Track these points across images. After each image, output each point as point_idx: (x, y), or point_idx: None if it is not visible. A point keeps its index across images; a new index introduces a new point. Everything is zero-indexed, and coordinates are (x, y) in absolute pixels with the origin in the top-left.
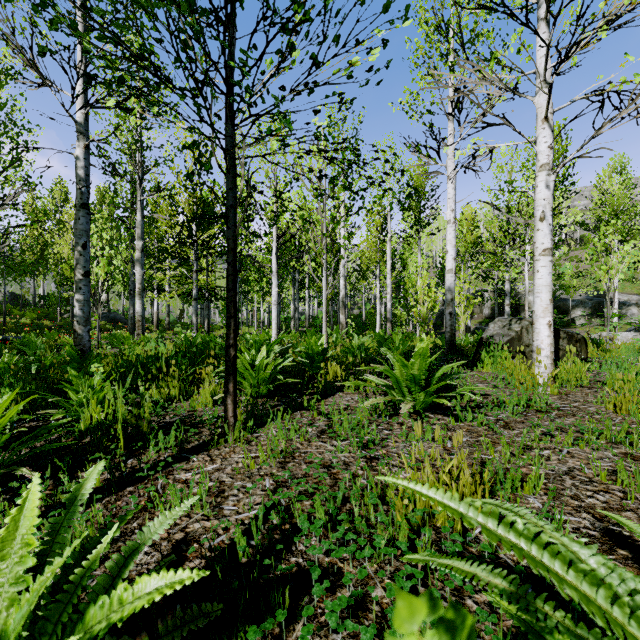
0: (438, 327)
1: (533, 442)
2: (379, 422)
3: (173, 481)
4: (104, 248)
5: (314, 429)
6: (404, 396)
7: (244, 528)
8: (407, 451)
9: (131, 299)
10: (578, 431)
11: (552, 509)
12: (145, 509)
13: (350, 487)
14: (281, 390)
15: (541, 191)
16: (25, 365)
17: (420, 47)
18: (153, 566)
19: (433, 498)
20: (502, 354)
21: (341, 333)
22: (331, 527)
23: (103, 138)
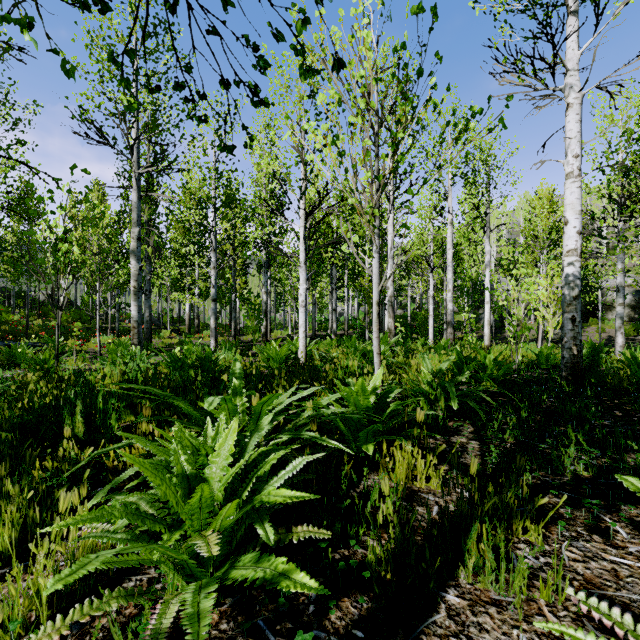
0: (498, 330)
1: None
2: None
3: None
4: (67, 231)
5: None
6: None
7: None
8: None
9: (147, 300)
10: None
11: None
12: None
13: None
14: None
15: None
16: None
17: None
18: None
19: None
20: None
21: (390, 342)
22: None
23: None
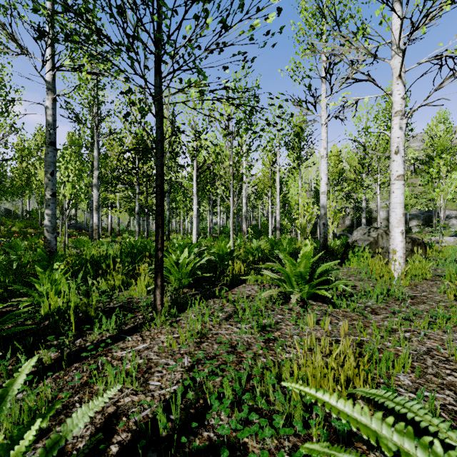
0: (313, 233)
1: (398, 327)
2: (274, 308)
3: (111, 358)
4: (69, 176)
5: (223, 314)
6: (293, 288)
7: (165, 402)
8: (297, 333)
9: (91, 213)
10: (430, 316)
11: (420, 386)
12: (86, 384)
13: (252, 365)
14: (199, 282)
15: (396, 131)
16: (9, 262)
17: (302, 28)
18: (87, 439)
19: (343, 413)
20: (364, 254)
21: (243, 238)
22: (237, 402)
23: (66, 93)
